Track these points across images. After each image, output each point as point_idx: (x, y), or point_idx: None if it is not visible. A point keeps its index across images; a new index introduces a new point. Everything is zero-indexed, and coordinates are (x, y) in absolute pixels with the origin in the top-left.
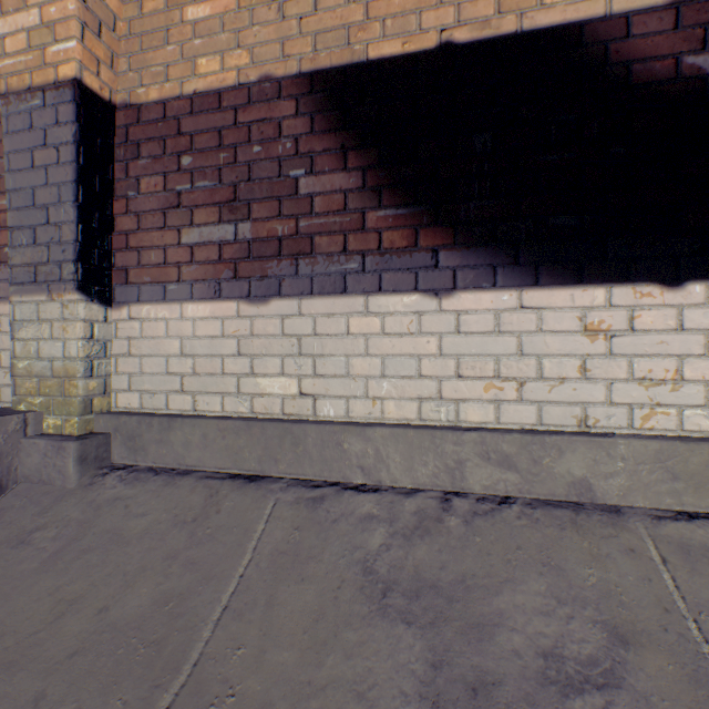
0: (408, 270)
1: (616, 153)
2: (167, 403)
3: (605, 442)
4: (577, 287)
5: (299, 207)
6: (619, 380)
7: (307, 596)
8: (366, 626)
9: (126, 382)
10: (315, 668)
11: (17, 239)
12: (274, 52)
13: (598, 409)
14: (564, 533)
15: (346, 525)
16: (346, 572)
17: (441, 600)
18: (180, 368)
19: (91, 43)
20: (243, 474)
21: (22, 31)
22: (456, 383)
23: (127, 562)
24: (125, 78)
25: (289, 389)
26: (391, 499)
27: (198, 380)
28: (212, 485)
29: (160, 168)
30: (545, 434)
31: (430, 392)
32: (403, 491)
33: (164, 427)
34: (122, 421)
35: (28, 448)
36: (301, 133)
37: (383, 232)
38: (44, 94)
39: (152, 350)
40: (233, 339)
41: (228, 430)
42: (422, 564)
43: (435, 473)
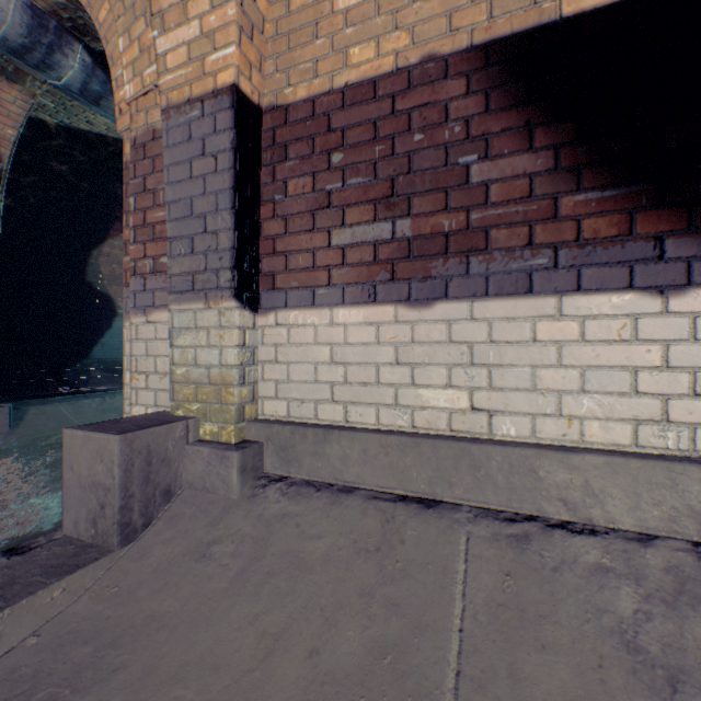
0: (618, 264)
1: None
2: (316, 413)
3: None
4: None
5: (470, 198)
6: None
7: (560, 673)
8: None
9: (273, 389)
10: None
11: (175, 249)
12: (438, 28)
13: None
14: None
15: (572, 577)
16: (599, 644)
17: None
18: (329, 376)
19: (245, 48)
20: (410, 496)
21: (182, 45)
22: (691, 403)
23: (319, 593)
24: (271, 80)
25: (457, 402)
26: (622, 546)
27: (350, 389)
28: (383, 508)
29: (307, 169)
30: None
31: (650, 413)
32: (631, 536)
33: (319, 438)
34: (274, 430)
35: (191, 454)
36: (473, 114)
37: (583, 219)
38: (203, 104)
39: (299, 357)
40: (389, 346)
41: (392, 446)
42: None
43: (672, 516)
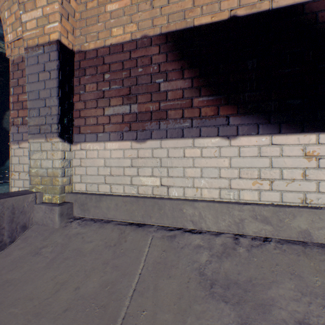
0: (214, 126)
1: (322, 67)
2: (98, 188)
3: (318, 212)
4: (301, 134)
5: (160, 97)
6: (323, 180)
7: (173, 285)
8: (204, 302)
9: (79, 179)
10: (182, 323)
11: (31, 114)
12: (148, 24)
13: (312, 194)
14: (299, 257)
15: (188, 250)
16: (190, 274)
17: (240, 291)
18: (104, 172)
19: (64, 23)
20: (134, 223)
21: (34, 19)
22: (238, 181)
23: (86, 265)
24: (79, 39)
25: (155, 183)
26: (208, 237)
27: (112, 178)
28: (121, 228)
29: (94, 80)
30: (286, 207)
31: (225, 185)
32: (213, 233)
33: (97, 200)
34: (78, 197)
35: (37, 209)
36: (161, 62)
37: (201, 108)
38: (44, 47)
39: (91, 164)
40: (129, 159)
41: (127, 202)
42: (228, 271)
43: (229, 225)
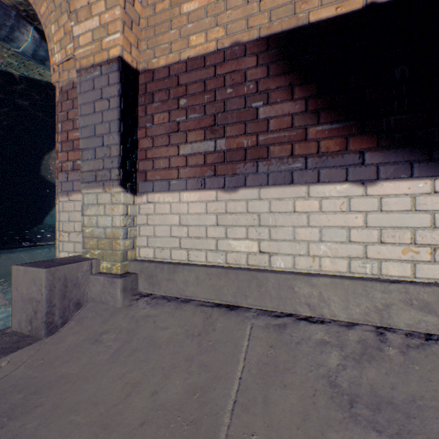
0: (340, 167)
1: None
2: (170, 255)
3: None
4: None
5: (258, 127)
6: None
7: (291, 399)
8: (344, 429)
9: (145, 241)
10: None
11: (85, 156)
12: (241, 26)
13: None
14: None
15: (307, 347)
16: (315, 383)
17: (400, 415)
18: (178, 233)
19: (127, 34)
20: (223, 304)
21: (89, 31)
22: (379, 247)
23: (162, 360)
24: (144, 53)
25: (251, 248)
26: (336, 329)
27: (190, 241)
28: (206, 311)
29: (166, 108)
30: None
31: (357, 253)
32: (343, 324)
33: (171, 270)
34: (145, 266)
35: (93, 281)
36: (260, 77)
37: (321, 141)
38: (101, 68)
39: (161, 222)
40: (213, 215)
41: (213, 274)
42: (375, 383)
43: (366, 312)
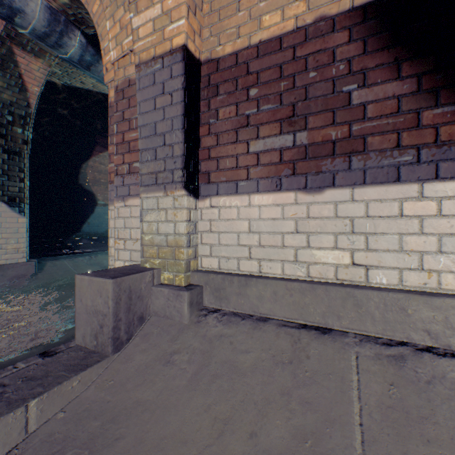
0: None
1: None
2: (238, 266)
3: None
4: None
5: (351, 115)
6: None
7: None
8: None
9: (208, 250)
10: None
11: (144, 157)
12: None
13: None
14: None
15: (443, 389)
16: None
17: None
18: (247, 241)
19: (191, 20)
20: (309, 325)
21: (149, 21)
22: None
23: (251, 392)
24: (207, 42)
25: (342, 260)
26: None
27: (262, 250)
28: (291, 333)
29: (232, 100)
30: None
31: None
32: None
33: (241, 283)
34: (210, 277)
35: (156, 293)
36: (353, 55)
37: (440, 126)
38: (163, 60)
39: (226, 228)
40: (291, 220)
41: (294, 290)
42: None
43: None
